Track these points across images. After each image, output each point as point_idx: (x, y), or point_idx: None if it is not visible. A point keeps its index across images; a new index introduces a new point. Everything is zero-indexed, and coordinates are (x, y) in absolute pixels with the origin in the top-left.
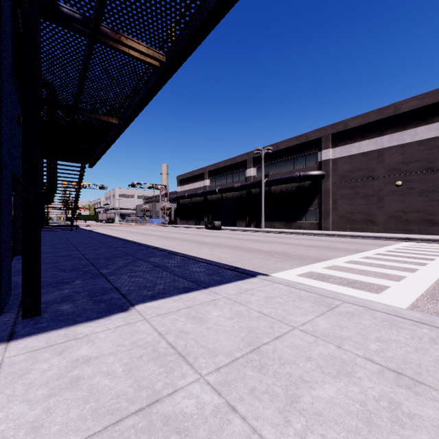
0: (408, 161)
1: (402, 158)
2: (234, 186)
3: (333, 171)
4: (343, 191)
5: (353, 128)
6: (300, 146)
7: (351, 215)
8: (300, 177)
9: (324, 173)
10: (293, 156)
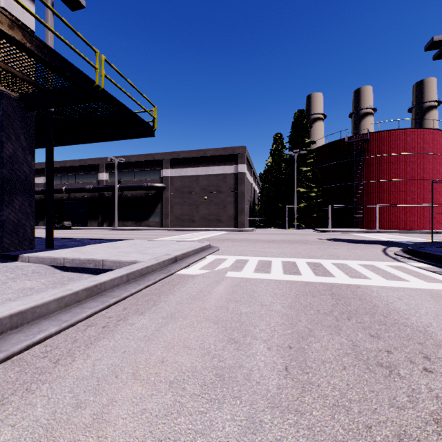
0: (210, 185)
1: (208, 183)
2: (85, 187)
3: (171, 185)
4: (177, 199)
5: (183, 158)
6: (148, 162)
7: (182, 216)
8: (148, 187)
9: (165, 185)
10: (142, 169)
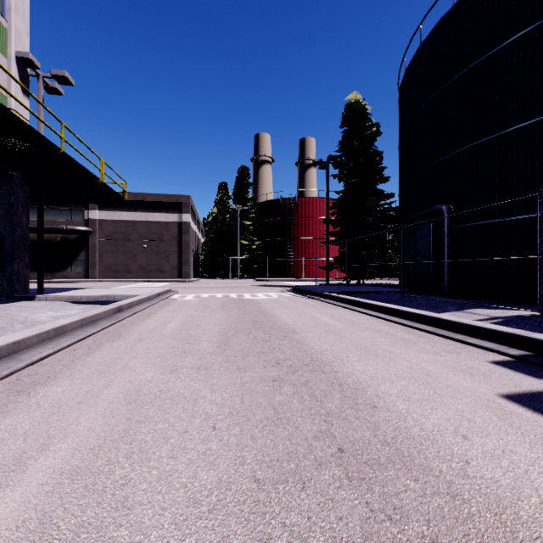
0: (151, 233)
1: (147, 230)
2: None
3: (99, 230)
4: (109, 247)
5: None
6: None
7: (115, 266)
8: (68, 230)
9: (91, 230)
10: (57, 207)
